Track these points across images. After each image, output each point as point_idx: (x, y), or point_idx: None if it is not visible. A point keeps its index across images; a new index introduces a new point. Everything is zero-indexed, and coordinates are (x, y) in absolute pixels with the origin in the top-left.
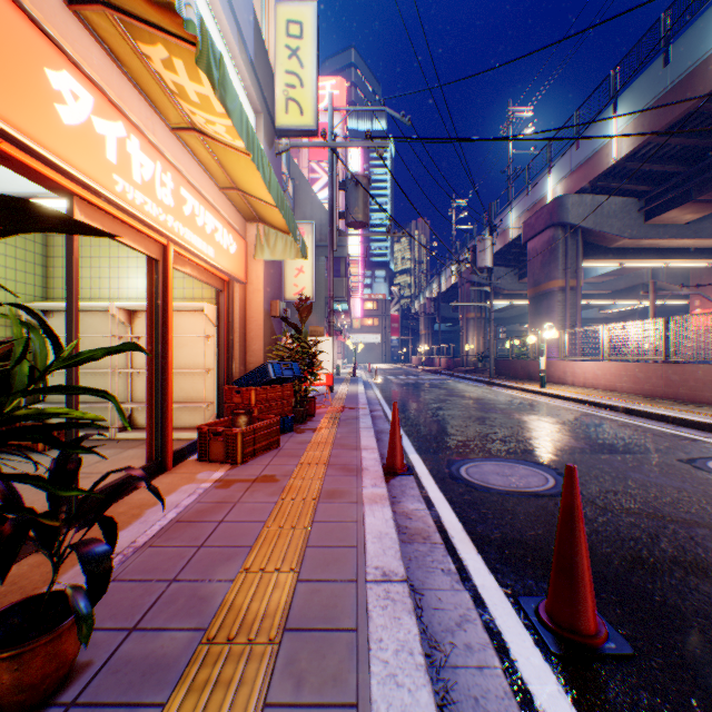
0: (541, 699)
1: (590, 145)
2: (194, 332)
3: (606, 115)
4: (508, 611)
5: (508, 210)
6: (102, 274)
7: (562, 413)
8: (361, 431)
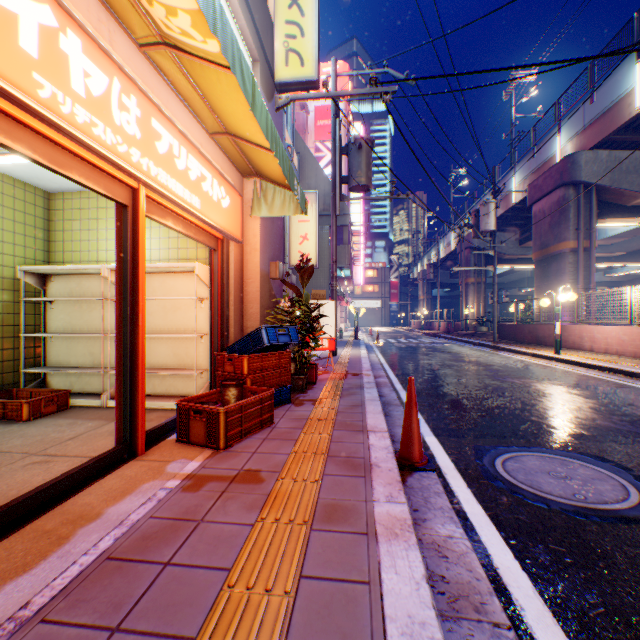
0: None
1: (607, 96)
2: (187, 294)
3: (628, 61)
4: None
5: (511, 174)
6: (100, 236)
7: (592, 384)
8: (366, 404)
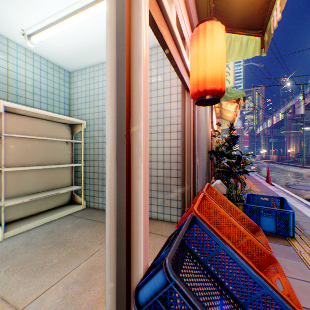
0: (306, 203)
1: None
2: None
3: None
4: (302, 199)
5: None
6: None
7: None
8: (252, 176)
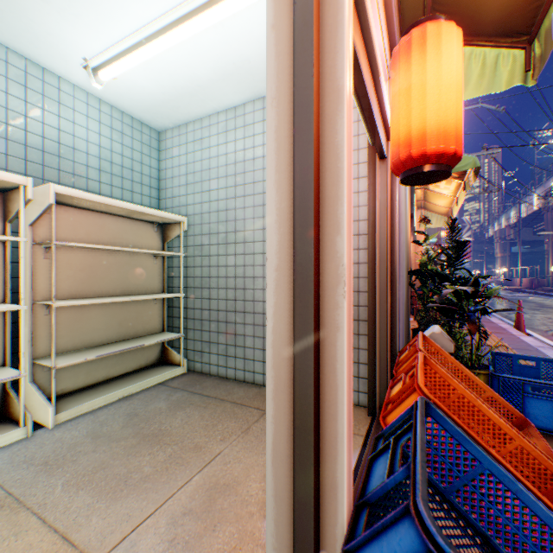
0: None
1: None
2: None
3: None
4: None
5: None
6: None
7: None
8: (486, 317)
